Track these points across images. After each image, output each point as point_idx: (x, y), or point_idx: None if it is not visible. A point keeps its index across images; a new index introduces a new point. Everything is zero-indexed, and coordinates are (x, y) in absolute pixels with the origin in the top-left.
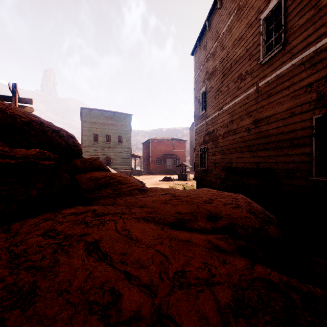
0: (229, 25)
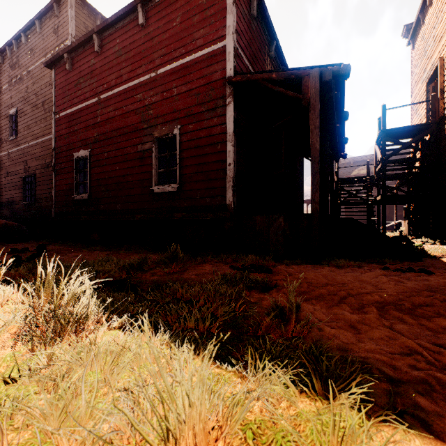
0: None
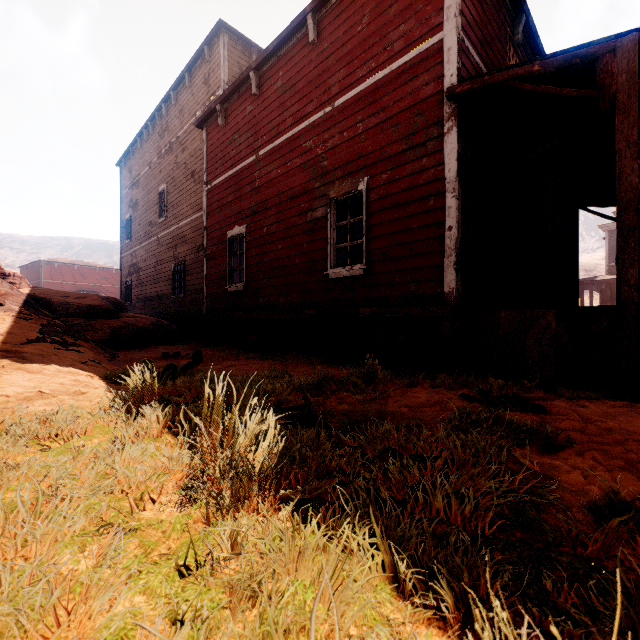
0: (146, 172)
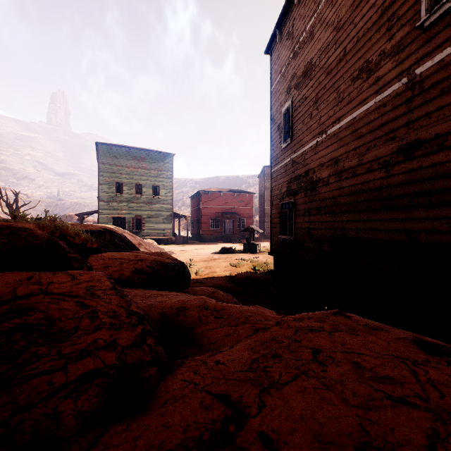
0: None
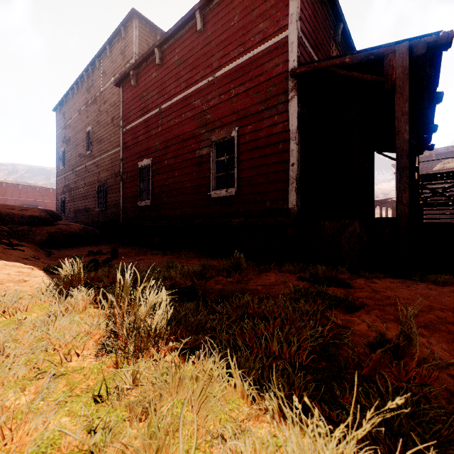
0: (76, 117)
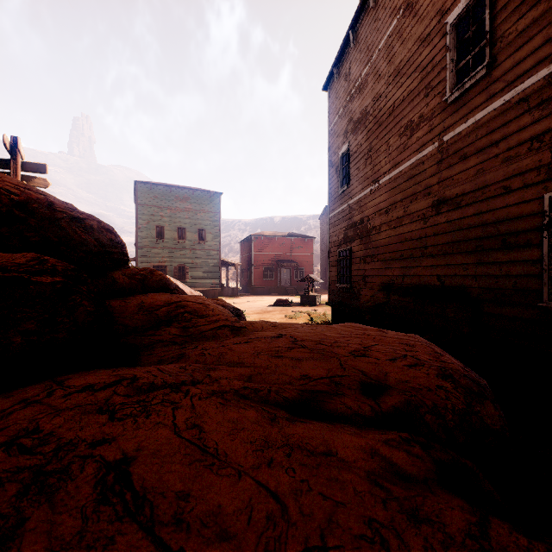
0: (389, 36)
